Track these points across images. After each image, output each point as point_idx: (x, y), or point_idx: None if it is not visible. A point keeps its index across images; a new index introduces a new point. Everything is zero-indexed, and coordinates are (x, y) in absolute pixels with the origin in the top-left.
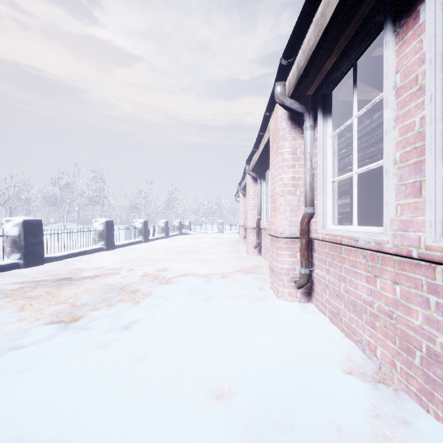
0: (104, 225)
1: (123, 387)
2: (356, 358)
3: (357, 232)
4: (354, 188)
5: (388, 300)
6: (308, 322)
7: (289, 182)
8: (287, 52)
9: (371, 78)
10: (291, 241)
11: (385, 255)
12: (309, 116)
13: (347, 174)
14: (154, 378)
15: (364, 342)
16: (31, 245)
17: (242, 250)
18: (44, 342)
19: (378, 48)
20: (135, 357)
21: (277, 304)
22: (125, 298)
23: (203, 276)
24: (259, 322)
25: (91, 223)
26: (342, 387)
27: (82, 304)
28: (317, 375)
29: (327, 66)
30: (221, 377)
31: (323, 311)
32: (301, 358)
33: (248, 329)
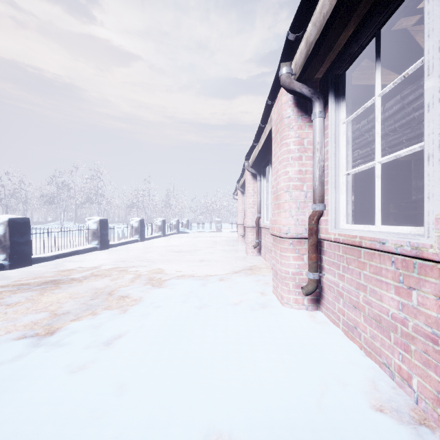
0: (97, 223)
1: (91, 436)
2: (385, 388)
3: (382, 232)
4: (377, 180)
5: (430, 320)
6: (319, 336)
7: (295, 176)
8: (296, 23)
9: (387, 59)
10: (297, 242)
11: (426, 263)
12: (319, 101)
13: (366, 165)
14: (134, 420)
15: (392, 366)
16: (17, 245)
17: (241, 250)
18: (7, 365)
19: (401, 19)
20: (113, 386)
21: (282, 313)
22: (112, 305)
23: (199, 279)
24: (263, 336)
25: None
26: (376, 435)
27: (63, 313)
28: (341, 415)
29: (341, 40)
30: (219, 418)
31: (335, 322)
32: (317, 388)
33: (251, 345)
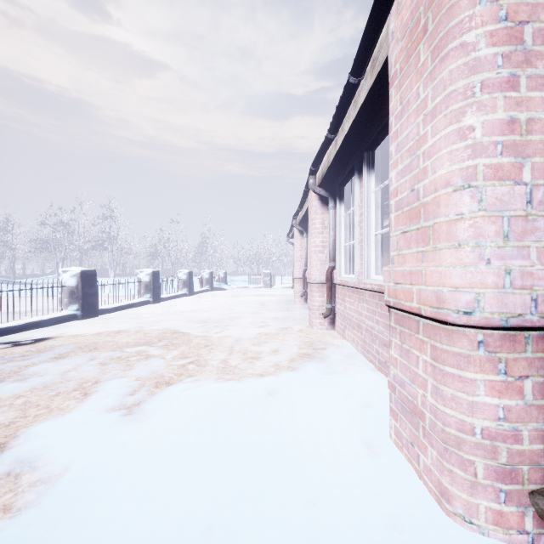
0: (77, 278)
1: None
2: None
3: None
4: None
5: None
6: None
7: (496, 138)
8: None
9: None
10: (504, 338)
11: None
12: None
13: None
14: None
15: None
16: None
17: (301, 318)
18: None
19: None
20: None
21: None
22: None
23: (226, 391)
24: None
25: (100, 275)
26: None
27: None
28: None
29: None
30: None
31: None
32: None
33: None
